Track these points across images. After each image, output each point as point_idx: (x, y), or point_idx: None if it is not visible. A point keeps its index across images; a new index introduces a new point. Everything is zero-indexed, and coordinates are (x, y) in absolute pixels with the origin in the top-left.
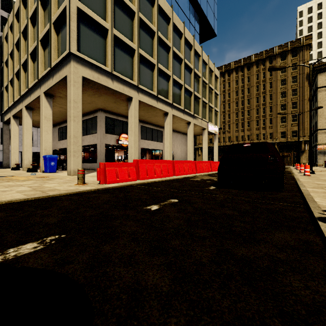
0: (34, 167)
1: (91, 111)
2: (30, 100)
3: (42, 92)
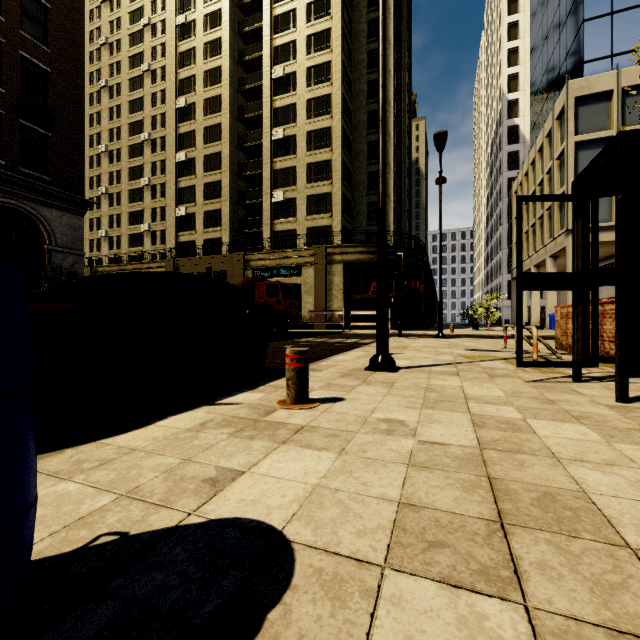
0: (540, 325)
1: (609, 256)
2: (537, 261)
3: (547, 257)
